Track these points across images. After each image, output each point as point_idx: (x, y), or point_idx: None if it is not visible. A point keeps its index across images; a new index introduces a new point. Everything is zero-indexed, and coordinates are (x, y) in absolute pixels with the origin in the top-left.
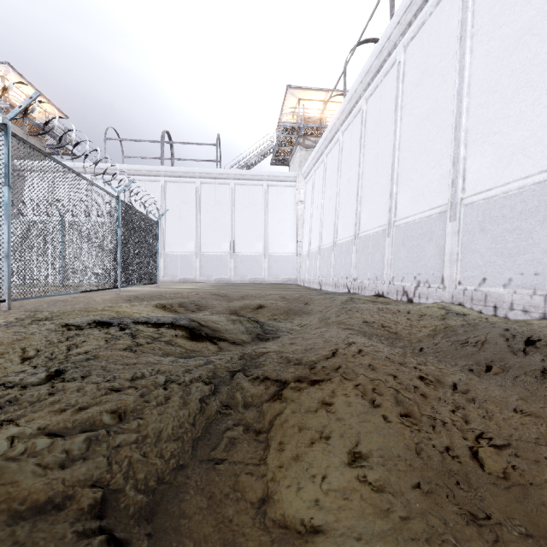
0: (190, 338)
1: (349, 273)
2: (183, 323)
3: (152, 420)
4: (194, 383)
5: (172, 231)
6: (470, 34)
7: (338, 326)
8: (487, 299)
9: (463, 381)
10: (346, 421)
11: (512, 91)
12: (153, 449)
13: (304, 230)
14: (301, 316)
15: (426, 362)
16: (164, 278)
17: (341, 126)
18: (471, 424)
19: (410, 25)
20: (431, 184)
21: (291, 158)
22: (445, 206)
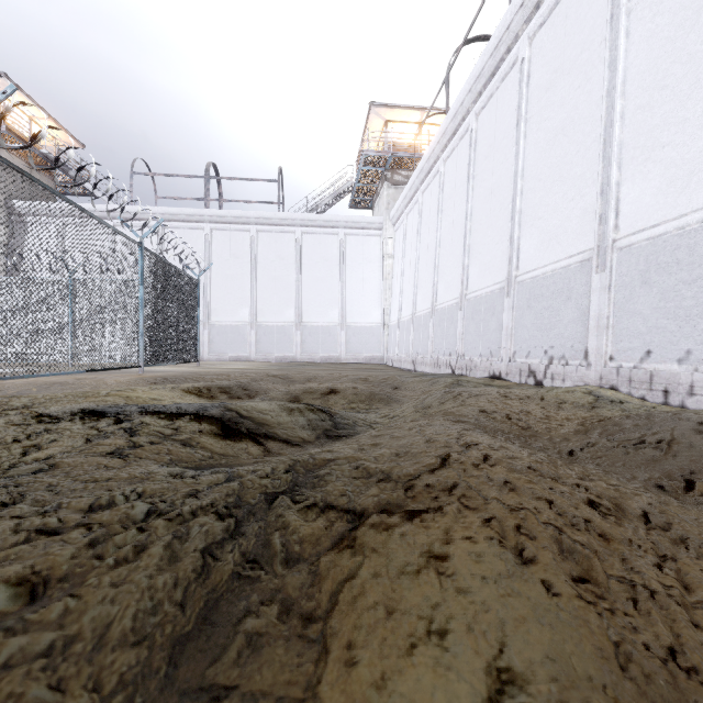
0: (221, 436)
1: (453, 347)
2: (213, 413)
3: (96, 600)
4: (199, 517)
5: (219, 294)
6: (626, 10)
7: (444, 418)
8: (653, 380)
9: (656, 508)
10: (476, 596)
11: (690, 83)
12: (82, 671)
13: (393, 293)
14: (389, 405)
15: (588, 475)
16: (209, 355)
17: (442, 153)
18: (696, 592)
19: (538, 7)
20: (568, 222)
21: (375, 199)
22: (590, 252)
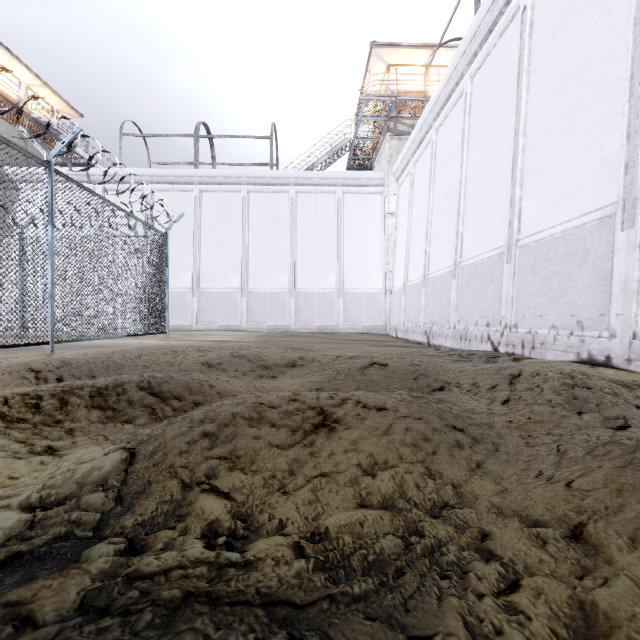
0: None
1: (493, 315)
2: None
3: None
4: None
5: (209, 259)
6: None
7: None
8: None
9: None
10: None
11: None
12: None
13: (396, 255)
14: (481, 472)
15: None
16: (198, 324)
17: (468, 67)
18: None
19: None
20: None
21: (375, 156)
22: None
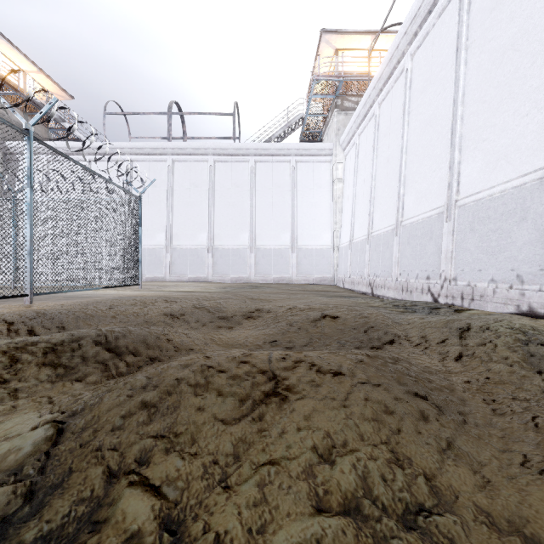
0: None
1: (433, 269)
2: None
3: None
4: None
5: (180, 220)
6: None
7: None
8: None
9: None
10: None
11: None
12: None
13: (343, 215)
14: (454, 454)
15: None
16: (171, 276)
17: (409, 46)
18: None
19: None
20: None
21: (324, 130)
22: None
